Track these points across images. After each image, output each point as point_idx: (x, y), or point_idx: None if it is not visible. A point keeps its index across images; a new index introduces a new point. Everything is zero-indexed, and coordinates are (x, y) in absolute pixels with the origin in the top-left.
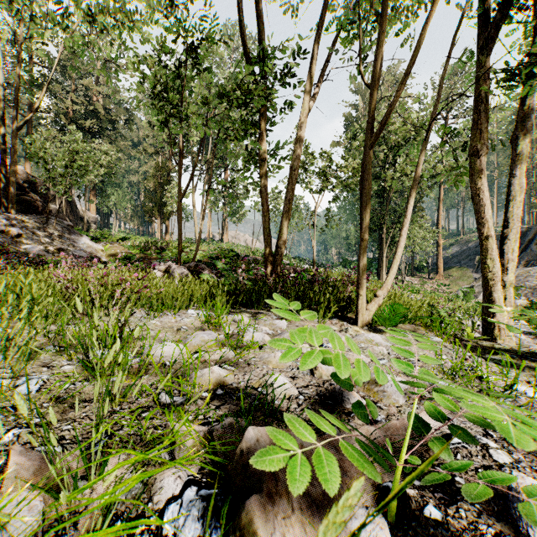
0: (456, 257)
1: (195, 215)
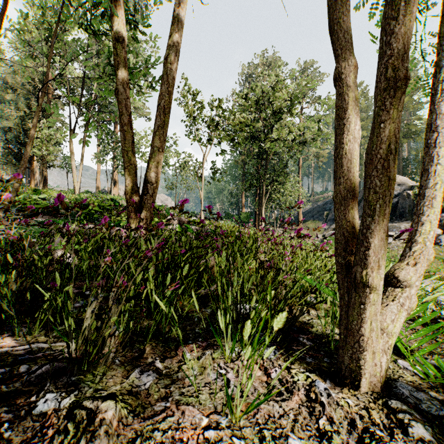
0: (310, 212)
1: (73, 162)
